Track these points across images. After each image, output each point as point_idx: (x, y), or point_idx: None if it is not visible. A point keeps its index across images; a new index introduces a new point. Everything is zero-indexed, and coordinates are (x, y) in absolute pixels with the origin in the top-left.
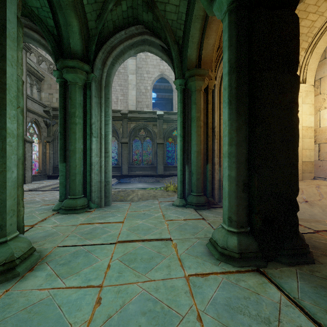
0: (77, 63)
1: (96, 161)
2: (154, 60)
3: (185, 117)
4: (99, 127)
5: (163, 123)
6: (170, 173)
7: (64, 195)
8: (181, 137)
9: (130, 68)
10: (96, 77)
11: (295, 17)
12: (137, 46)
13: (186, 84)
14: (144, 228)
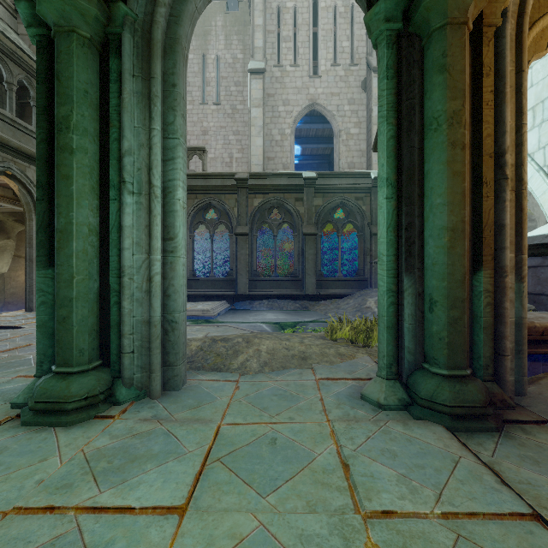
0: None
1: (137, 262)
2: (298, 78)
3: (400, 129)
4: (147, 166)
5: (315, 195)
6: (330, 292)
7: (48, 361)
8: (391, 187)
9: (253, 95)
10: (137, 20)
11: None
12: None
13: (407, 20)
14: None
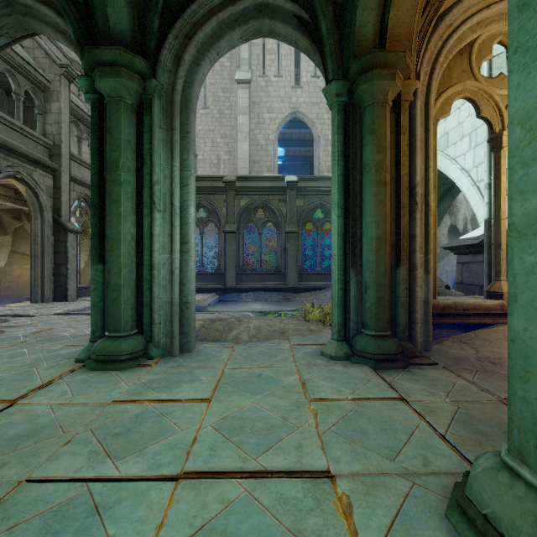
0: (120, 54)
1: (163, 260)
2: (281, 88)
3: (348, 167)
4: (169, 192)
5: (296, 196)
6: (310, 285)
7: (99, 330)
8: (340, 209)
9: (240, 104)
10: (163, 89)
11: None
12: (245, 22)
13: (351, 94)
14: (258, 423)
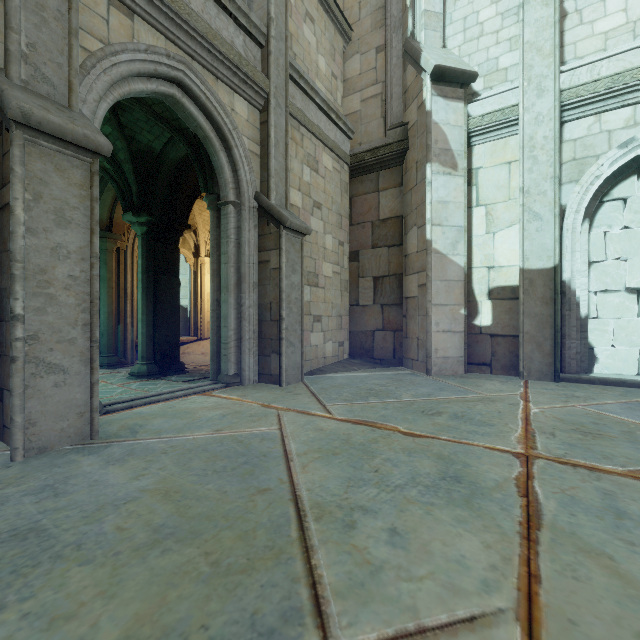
0: None
1: None
2: None
3: None
4: None
5: None
6: None
7: None
8: None
9: None
10: None
11: (178, 250)
12: None
13: None
14: None
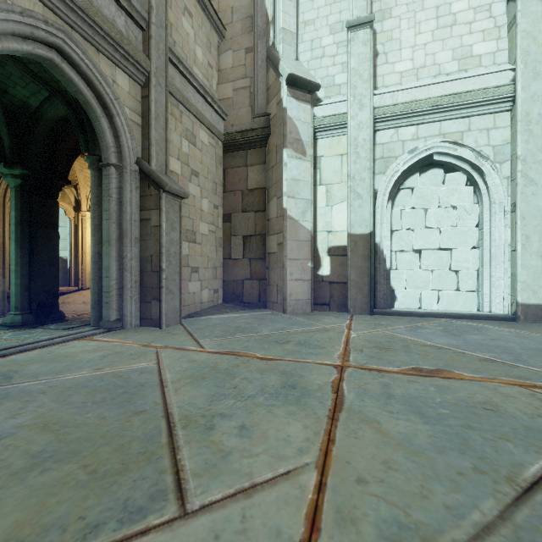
0: None
1: None
2: None
3: None
4: None
5: None
6: None
7: None
8: None
9: None
10: None
11: (57, 204)
12: None
13: None
14: None
